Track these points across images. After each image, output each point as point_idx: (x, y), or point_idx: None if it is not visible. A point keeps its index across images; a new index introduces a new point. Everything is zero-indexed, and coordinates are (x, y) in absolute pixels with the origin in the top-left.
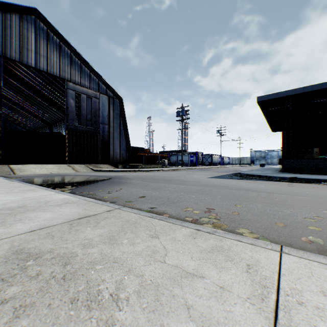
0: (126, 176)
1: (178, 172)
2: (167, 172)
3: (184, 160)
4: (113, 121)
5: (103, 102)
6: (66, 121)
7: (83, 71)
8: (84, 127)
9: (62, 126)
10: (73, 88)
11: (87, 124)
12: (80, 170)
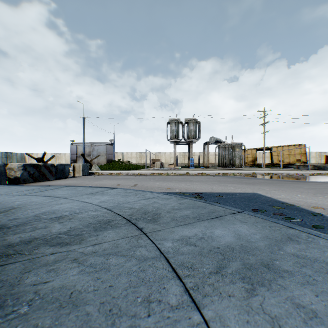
0: None
1: None
2: None
3: None
4: None
5: None
6: None
7: None
8: None
9: None
10: None
11: None
12: None
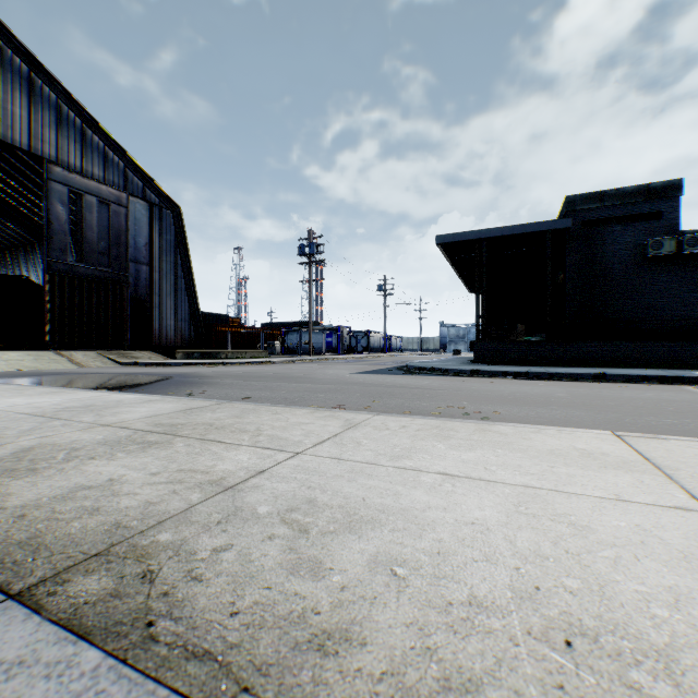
0: (202, 372)
1: (301, 365)
2: (280, 366)
3: (314, 343)
4: (161, 257)
5: (137, 216)
6: (47, 254)
7: (89, 143)
8: (90, 269)
9: (20, 260)
10: (65, 179)
11: (99, 263)
12: (90, 364)
